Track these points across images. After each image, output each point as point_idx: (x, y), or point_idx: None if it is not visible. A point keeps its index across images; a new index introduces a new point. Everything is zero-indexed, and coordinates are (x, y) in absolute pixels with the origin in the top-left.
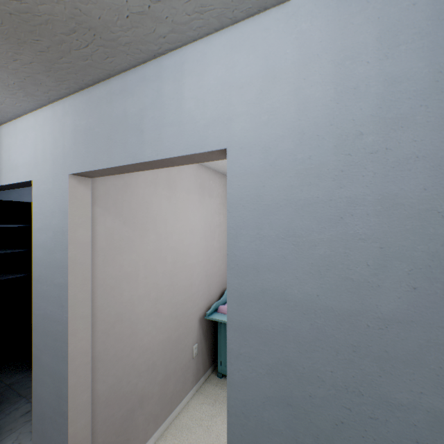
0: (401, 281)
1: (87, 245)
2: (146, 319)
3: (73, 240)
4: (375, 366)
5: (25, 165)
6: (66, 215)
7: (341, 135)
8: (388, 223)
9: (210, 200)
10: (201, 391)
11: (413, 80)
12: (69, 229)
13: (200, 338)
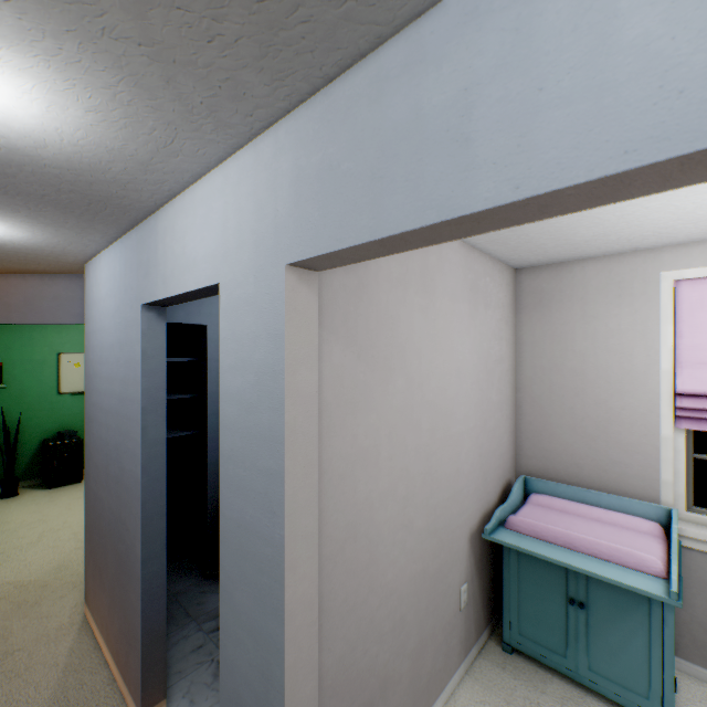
0: None
1: (312, 399)
2: (389, 535)
3: (290, 389)
4: None
5: (207, 258)
6: (279, 342)
7: None
8: None
9: (485, 313)
10: (475, 674)
11: None
12: (284, 368)
13: (471, 572)
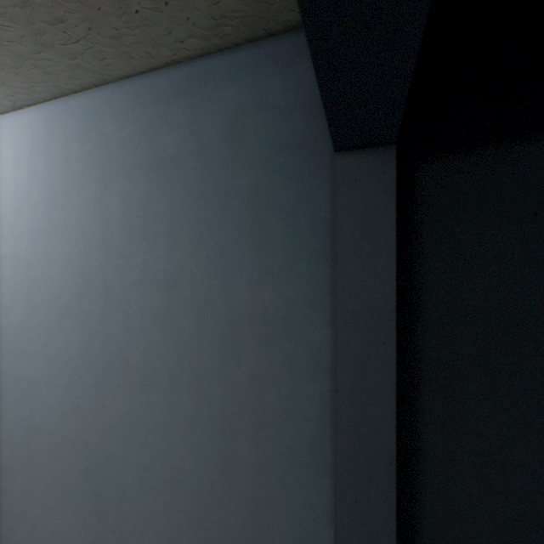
0: (21, 304)
1: None
2: None
3: None
4: (13, 357)
5: None
6: None
7: (1, 215)
8: (17, 270)
9: None
10: None
11: (25, 186)
12: None
13: None
